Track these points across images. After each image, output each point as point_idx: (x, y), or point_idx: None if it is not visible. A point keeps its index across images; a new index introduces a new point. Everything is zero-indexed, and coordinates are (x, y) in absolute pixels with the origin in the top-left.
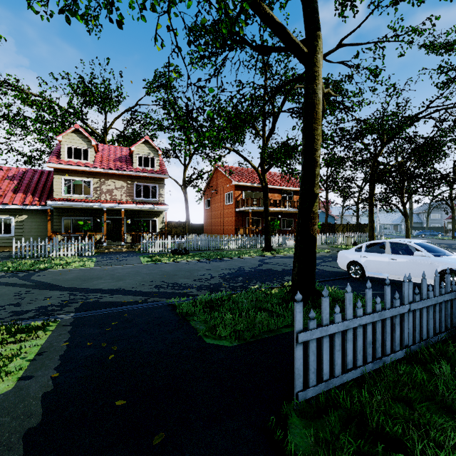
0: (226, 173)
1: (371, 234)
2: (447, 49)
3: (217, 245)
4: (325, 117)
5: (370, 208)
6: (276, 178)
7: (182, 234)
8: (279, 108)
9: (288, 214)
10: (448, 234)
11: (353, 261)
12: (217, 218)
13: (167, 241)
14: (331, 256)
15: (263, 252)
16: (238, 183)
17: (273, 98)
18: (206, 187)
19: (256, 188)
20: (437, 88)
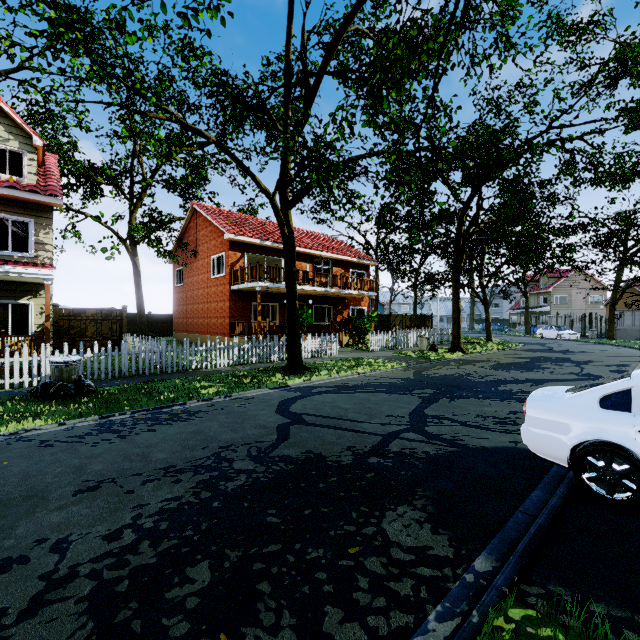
0: (213, 218)
1: (456, 331)
2: (578, 35)
3: (184, 361)
4: (426, 75)
5: (455, 290)
6: (304, 237)
7: (114, 336)
8: (320, 68)
9: (324, 297)
10: (514, 329)
11: (597, 442)
12: (197, 303)
13: (37, 357)
14: (423, 381)
15: (285, 375)
16: (235, 237)
17: (305, 52)
18: (176, 245)
19: (269, 250)
20: (572, 92)
